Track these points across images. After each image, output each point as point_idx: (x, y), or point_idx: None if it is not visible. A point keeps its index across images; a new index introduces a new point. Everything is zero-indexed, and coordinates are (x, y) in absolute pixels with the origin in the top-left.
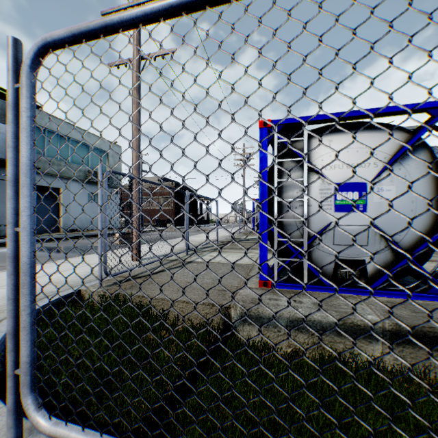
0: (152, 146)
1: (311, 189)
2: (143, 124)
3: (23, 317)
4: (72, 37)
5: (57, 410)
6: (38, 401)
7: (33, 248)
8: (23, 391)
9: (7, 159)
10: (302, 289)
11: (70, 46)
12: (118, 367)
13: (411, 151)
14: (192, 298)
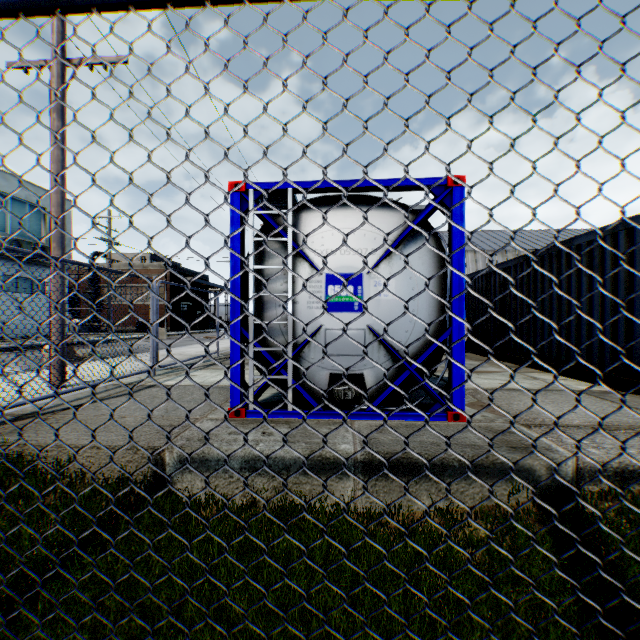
0: None
1: (297, 281)
2: None
3: None
4: None
5: None
6: None
7: None
8: None
9: None
10: (286, 416)
11: None
12: None
13: (415, 237)
14: (110, 441)
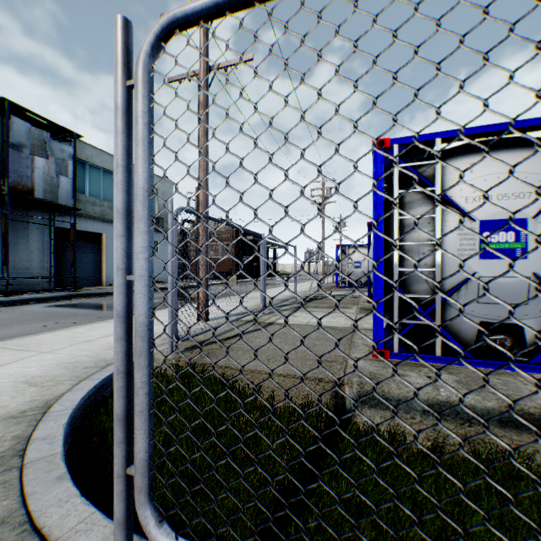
0: (339, 156)
1: (444, 229)
2: (324, 123)
3: (139, 398)
4: (212, 9)
5: (186, 527)
6: (157, 512)
7: (150, 303)
8: (139, 499)
9: (44, 199)
10: (432, 361)
11: (205, 22)
12: (283, 474)
13: None
14: (291, 371)
